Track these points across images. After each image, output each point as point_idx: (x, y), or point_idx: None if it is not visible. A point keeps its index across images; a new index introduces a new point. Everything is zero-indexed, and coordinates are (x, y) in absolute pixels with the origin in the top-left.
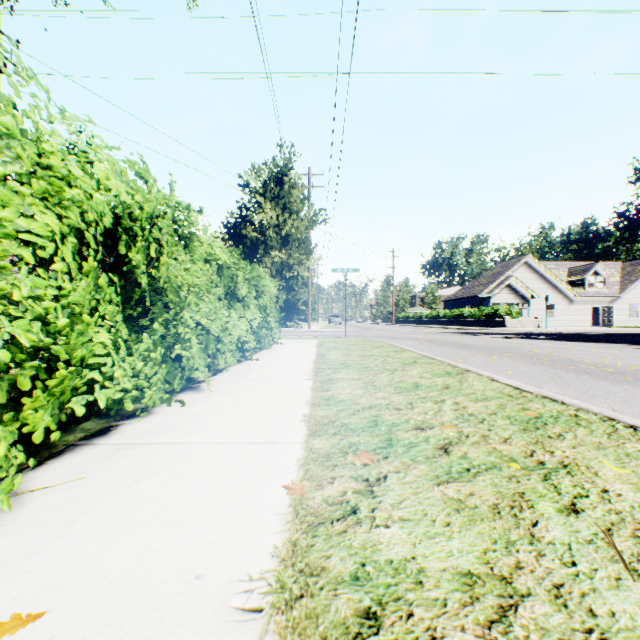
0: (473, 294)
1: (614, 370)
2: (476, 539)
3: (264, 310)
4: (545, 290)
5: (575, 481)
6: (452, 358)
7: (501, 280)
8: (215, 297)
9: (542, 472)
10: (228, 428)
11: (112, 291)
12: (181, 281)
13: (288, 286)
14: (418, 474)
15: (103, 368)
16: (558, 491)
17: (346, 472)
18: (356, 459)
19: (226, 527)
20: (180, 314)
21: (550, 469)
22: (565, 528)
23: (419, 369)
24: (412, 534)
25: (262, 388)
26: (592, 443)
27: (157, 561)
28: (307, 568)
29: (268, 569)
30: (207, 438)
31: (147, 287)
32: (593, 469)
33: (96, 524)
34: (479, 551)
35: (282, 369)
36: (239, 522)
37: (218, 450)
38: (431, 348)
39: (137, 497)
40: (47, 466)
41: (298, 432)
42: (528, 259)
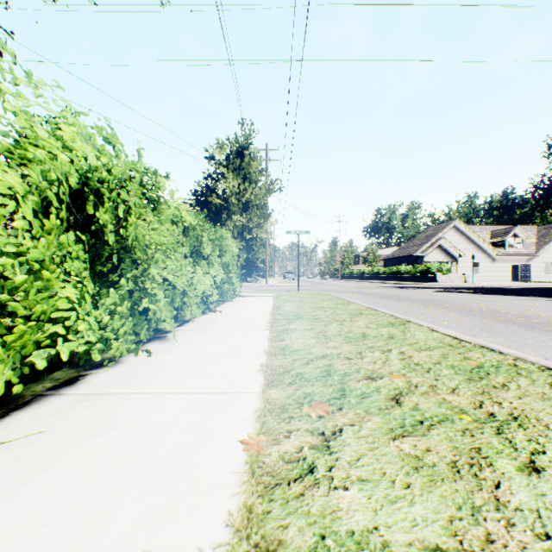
0: (409, 253)
1: (539, 321)
2: (439, 504)
3: (226, 267)
4: (471, 250)
5: (528, 435)
6: (393, 310)
7: (433, 241)
8: (181, 255)
9: (494, 425)
10: (190, 378)
11: (79, 248)
12: (149, 240)
13: (248, 246)
14: (373, 427)
15: (67, 322)
16: (514, 446)
17: (302, 425)
18: (311, 411)
19: (180, 489)
20: (147, 270)
21: (501, 421)
22: (530, 490)
23: (365, 320)
24: (372, 498)
25: (223, 338)
26: (536, 393)
27: (103, 532)
28: (263, 542)
29: (221, 542)
30: (169, 388)
31: (115, 245)
32: (543, 421)
33: (47, 485)
34: (444, 519)
35: (242, 320)
36: (193, 483)
37: (178, 401)
38: (374, 301)
39: (93, 453)
40: (10, 418)
41: (255, 382)
42: (456, 223)
